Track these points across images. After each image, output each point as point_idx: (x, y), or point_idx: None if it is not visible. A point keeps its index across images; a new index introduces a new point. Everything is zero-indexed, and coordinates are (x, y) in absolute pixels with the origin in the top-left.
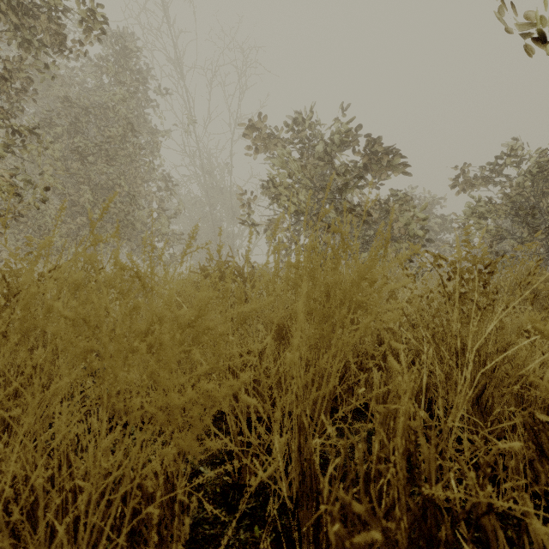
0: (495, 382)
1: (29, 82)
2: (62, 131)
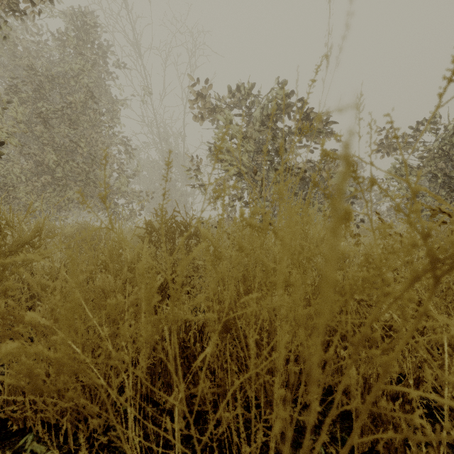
0: None
1: None
2: (28, 97)
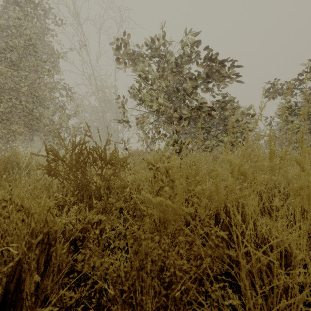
0: None
1: None
2: None
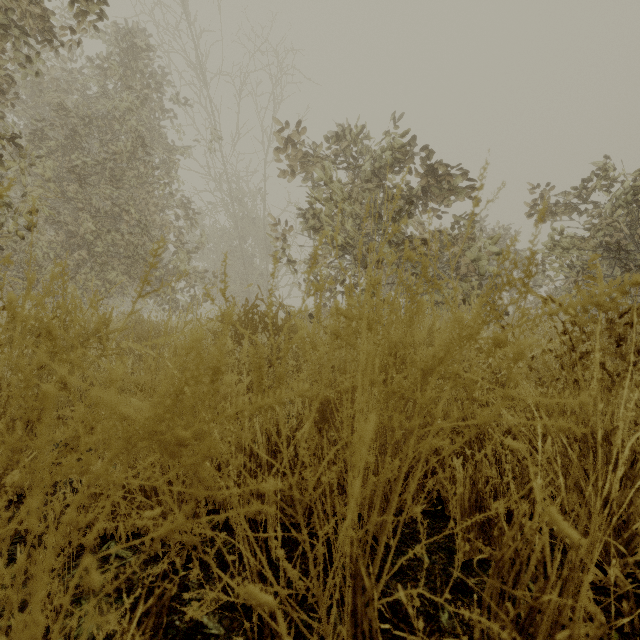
0: (635, 482)
1: (12, 83)
2: (57, 146)
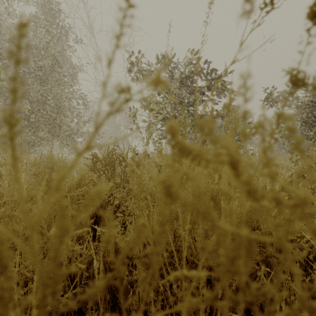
0: None
1: None
2: (10, 63)
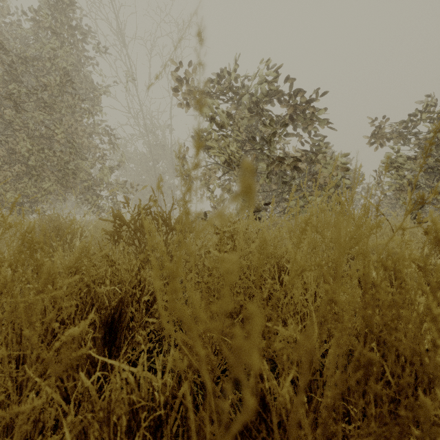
0: None
1: None
2: None
